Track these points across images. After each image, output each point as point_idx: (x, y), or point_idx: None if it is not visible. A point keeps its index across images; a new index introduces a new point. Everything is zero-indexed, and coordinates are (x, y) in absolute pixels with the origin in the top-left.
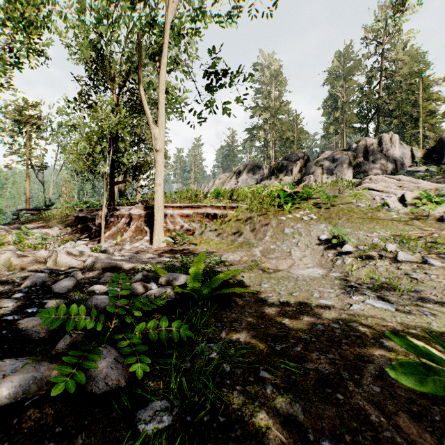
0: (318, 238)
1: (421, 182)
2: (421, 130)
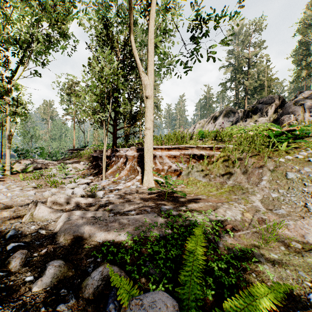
0: None
1: None
2: None
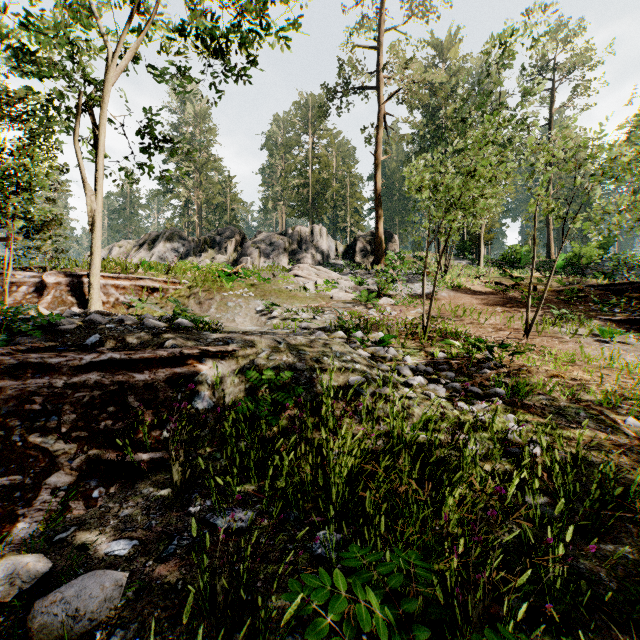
0: (255, 310)
1: (333, 273)
2: (349, 225)
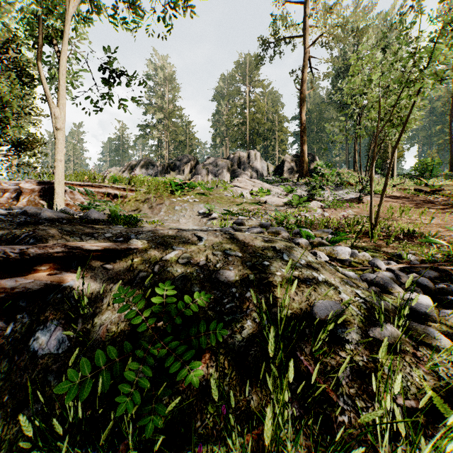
0: (198, 212)
1: (266, 184)
2: (277, 152)
